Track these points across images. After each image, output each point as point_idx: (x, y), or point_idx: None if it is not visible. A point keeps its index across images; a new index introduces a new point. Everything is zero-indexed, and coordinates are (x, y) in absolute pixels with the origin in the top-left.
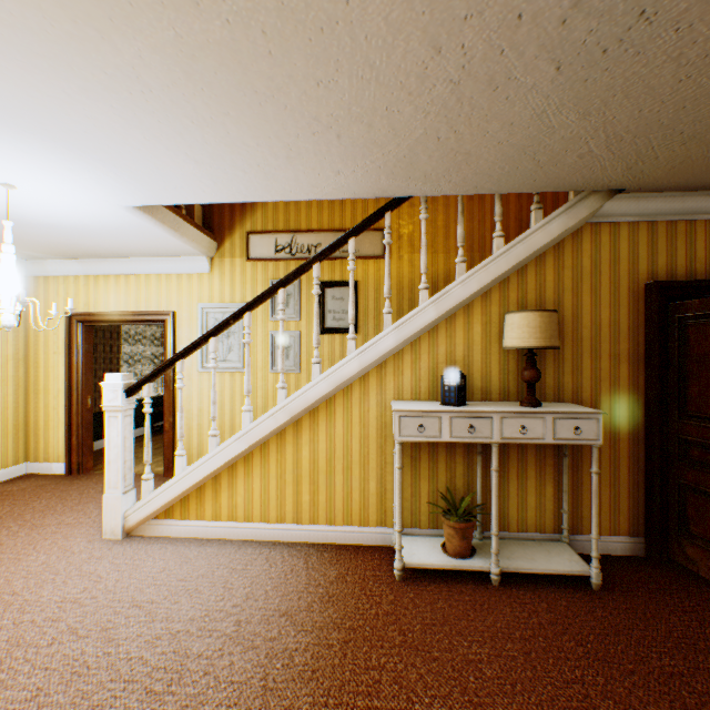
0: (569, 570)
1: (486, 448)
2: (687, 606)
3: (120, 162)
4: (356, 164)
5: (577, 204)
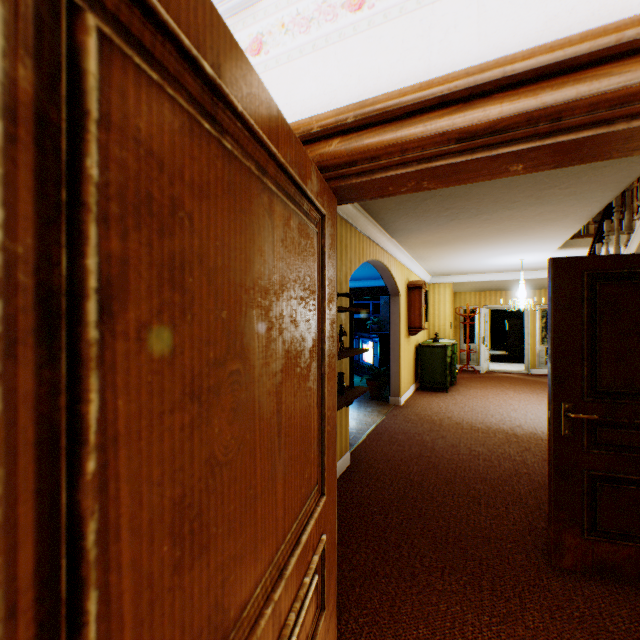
0: None
1: None
2: None
3: (513, 250)
4: (537, 227)
5: None
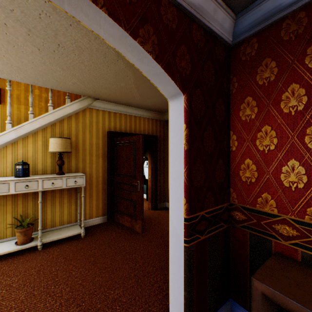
0: (74, 234)
1: (45, 194)
2: (110, 232)
3: None
4: None
5: (84, 100)
